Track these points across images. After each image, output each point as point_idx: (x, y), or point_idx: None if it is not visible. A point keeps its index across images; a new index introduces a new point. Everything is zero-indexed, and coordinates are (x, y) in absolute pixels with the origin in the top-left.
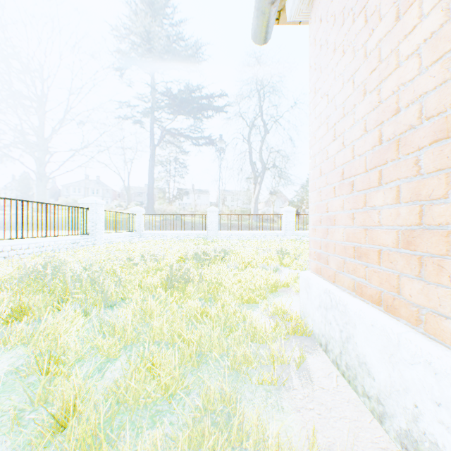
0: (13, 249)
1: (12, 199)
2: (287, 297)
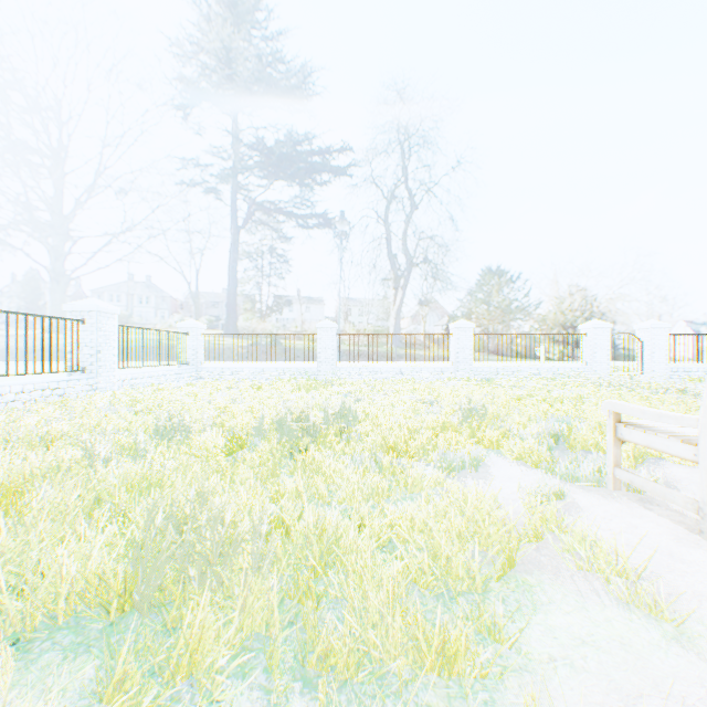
0: None
1: None
2: (569, 607)
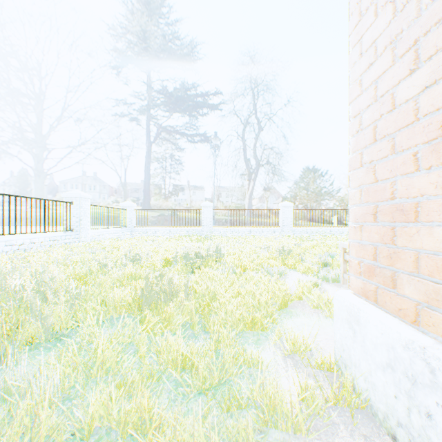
0: None
1: None
2: (304, 317)
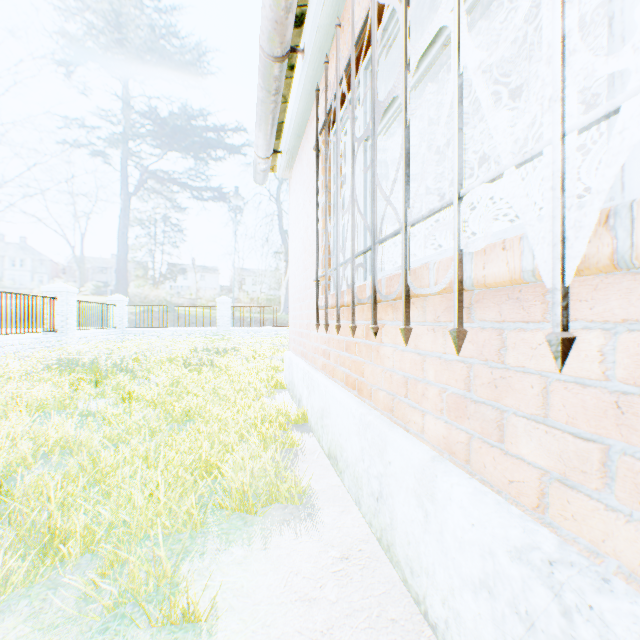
0: None
1: None
2: (283, 375)
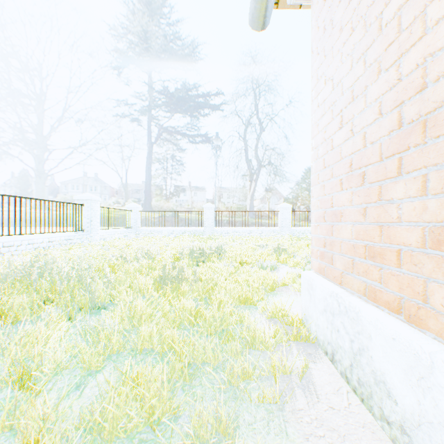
0: (5, 245)
1: (4, 195)
2: (286, 296)
